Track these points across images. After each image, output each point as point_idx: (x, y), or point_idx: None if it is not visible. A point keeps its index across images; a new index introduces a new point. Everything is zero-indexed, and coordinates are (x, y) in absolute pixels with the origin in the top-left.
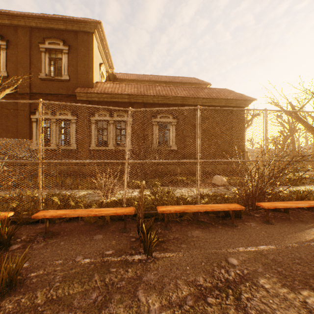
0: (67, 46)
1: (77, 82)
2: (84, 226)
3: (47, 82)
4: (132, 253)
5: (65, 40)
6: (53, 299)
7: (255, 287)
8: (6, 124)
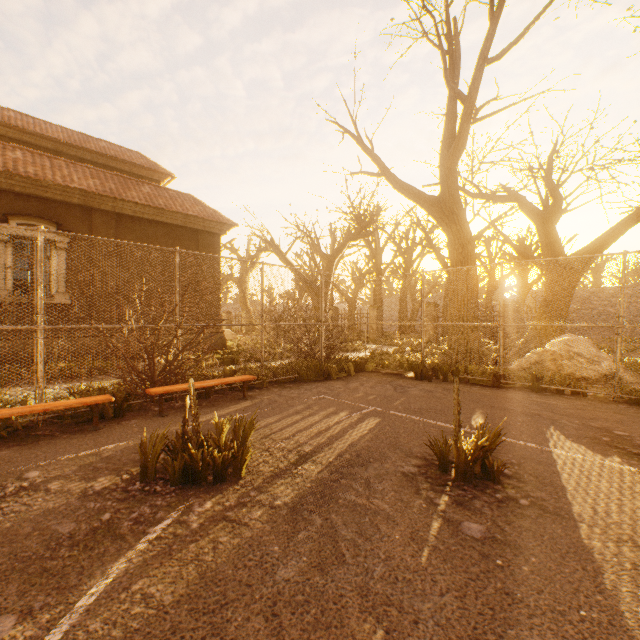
0: None
1: None
2: None
3: None
4: None
5: None
6: None
7: (33, 493)
8: None
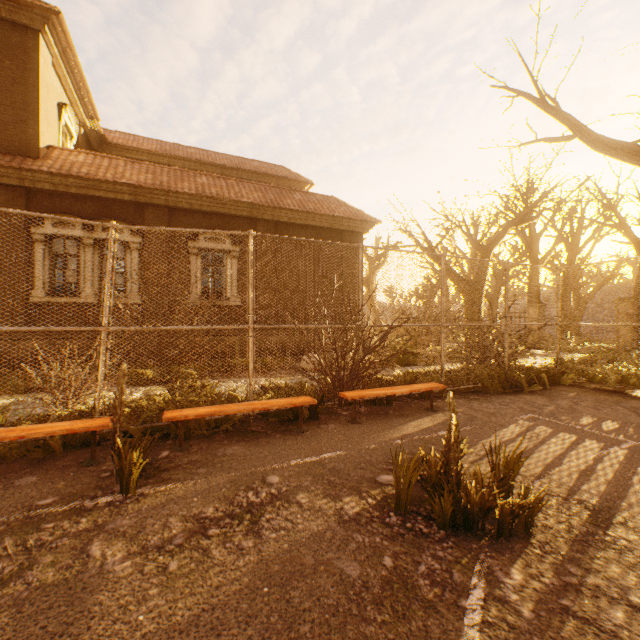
0: None
1: None
2: None
3: None
4: (98, 495)
5: None
6: None
7: (287, 505)
8: None
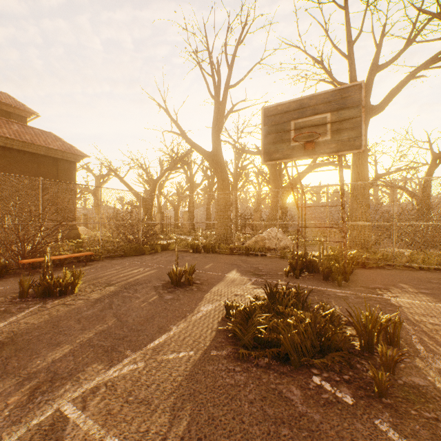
0: None
1: None
2: None
3: None
4: None
5: None
6: None
7: None
8: None
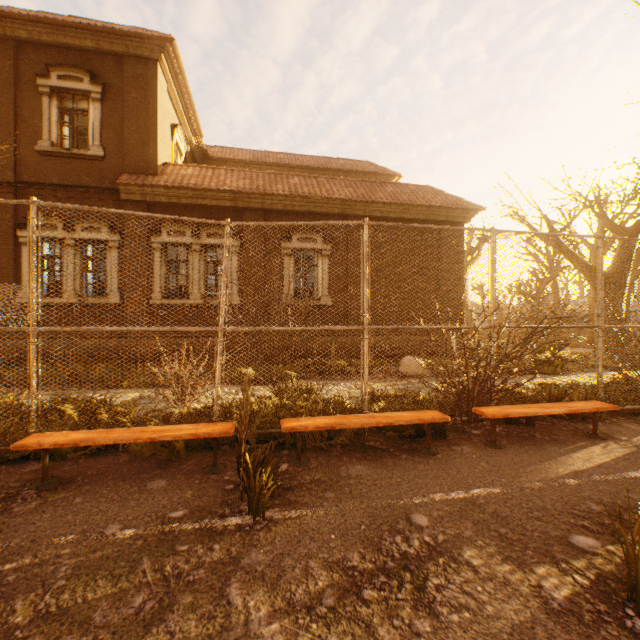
0: (100, 85)
1: (123, 163)
2: (128, 464)
3: (56, 159)
4: (225, 513)
5: (95, 72)
6: (49, 613)
7: (454, 566)
8: None
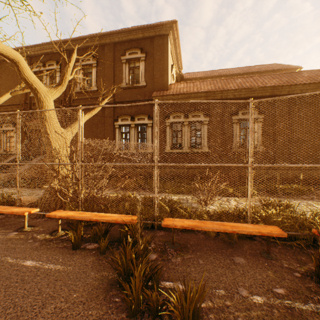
0: (144, 53)
1: (153, 87)
2: (207, 240)
3: (127, 90)
4: None
5: (142, 48)
6: None
7: None
8: (96, 132)
